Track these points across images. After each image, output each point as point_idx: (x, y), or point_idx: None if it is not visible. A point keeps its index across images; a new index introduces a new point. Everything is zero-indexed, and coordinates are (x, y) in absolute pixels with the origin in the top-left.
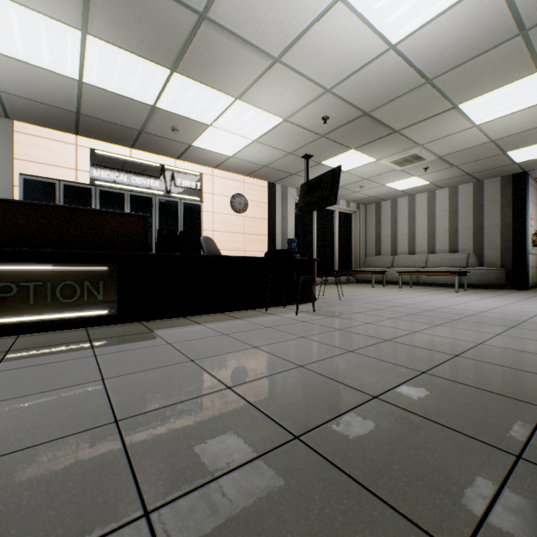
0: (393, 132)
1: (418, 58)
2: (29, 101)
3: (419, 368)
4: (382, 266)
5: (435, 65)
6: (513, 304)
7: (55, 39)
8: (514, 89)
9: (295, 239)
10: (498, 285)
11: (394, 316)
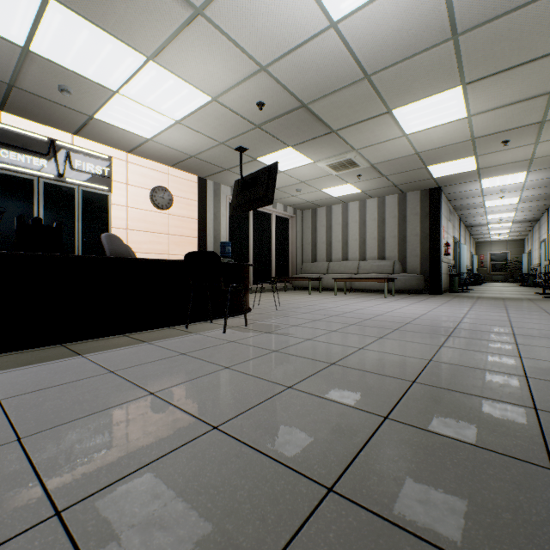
0: (331, 132)
1: (359, 45)
2: None
3: (378, 410)
4: (318, 272)
5: (374, 58)
6: (437, 310)
7: None
8: (441, 100)
9: (229, 242)
10: (419, 290)
11: (335, 328)
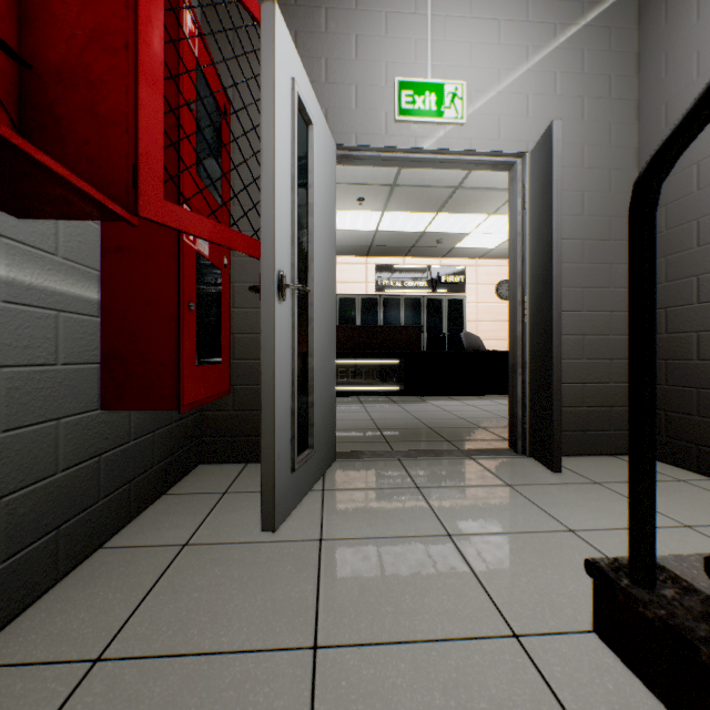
0: None
1: None
2: (343, 246)
3: None
4: None
5: None
6: None
7: (367, 218)
8: None
9: None
10: None
11: None
